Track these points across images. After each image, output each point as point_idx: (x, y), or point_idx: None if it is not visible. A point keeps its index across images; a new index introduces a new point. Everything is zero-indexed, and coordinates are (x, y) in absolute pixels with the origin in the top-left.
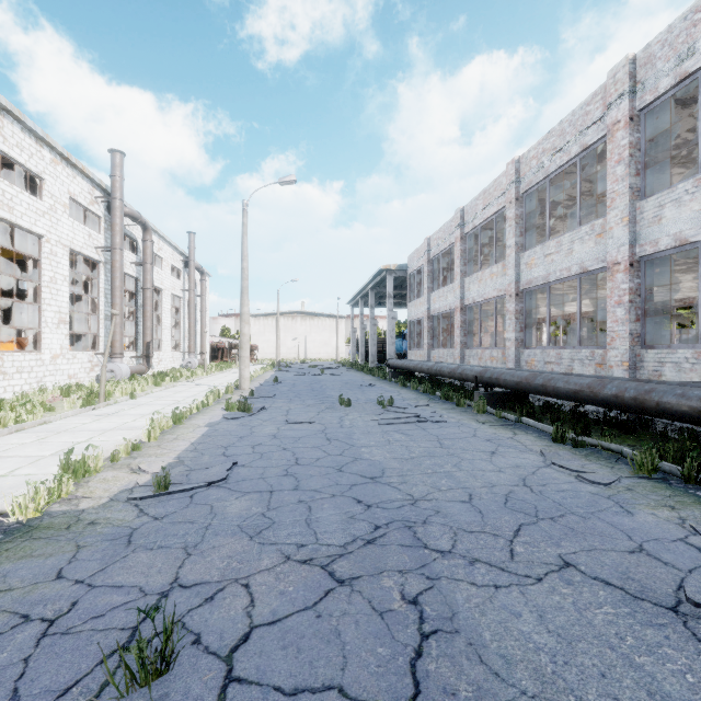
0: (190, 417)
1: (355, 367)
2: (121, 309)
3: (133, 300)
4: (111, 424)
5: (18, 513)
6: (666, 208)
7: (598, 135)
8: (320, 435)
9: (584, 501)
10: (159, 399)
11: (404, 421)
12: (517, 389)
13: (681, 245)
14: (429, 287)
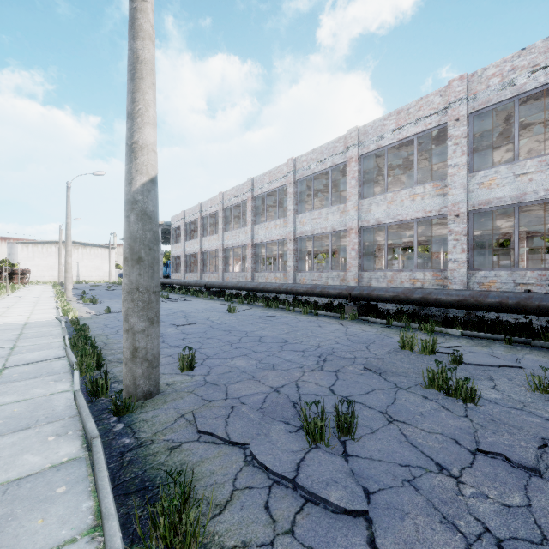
0: None
1: None
2: None
3: None
4: (25, 309)
5: (71, 317)
6: (260, 230)
7: (246, 198)
8: None
9: (223, 307)
10: (18, 302)
11: (175, 301)
12: (219, 288)
13: (263, 242)
14: (184, 239)
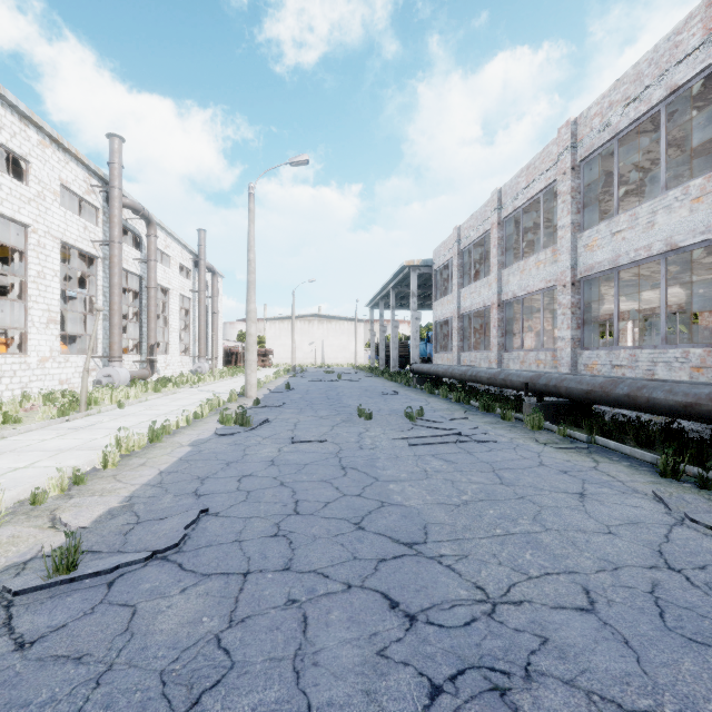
0: (174, 433)
1: (375, 372)
2: (119, 308)
3: (137, 300)
4: (74, 441)
5: None
6: None
7: (695, 69)
8: (332, 461)
9: None
10: (150, 408)
11: (441, 440)
12: (586, 399)
13: None
14: (459, 283)
